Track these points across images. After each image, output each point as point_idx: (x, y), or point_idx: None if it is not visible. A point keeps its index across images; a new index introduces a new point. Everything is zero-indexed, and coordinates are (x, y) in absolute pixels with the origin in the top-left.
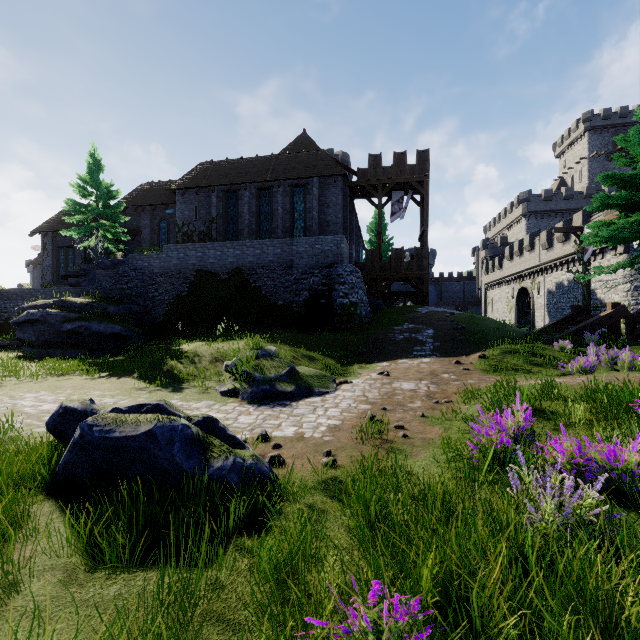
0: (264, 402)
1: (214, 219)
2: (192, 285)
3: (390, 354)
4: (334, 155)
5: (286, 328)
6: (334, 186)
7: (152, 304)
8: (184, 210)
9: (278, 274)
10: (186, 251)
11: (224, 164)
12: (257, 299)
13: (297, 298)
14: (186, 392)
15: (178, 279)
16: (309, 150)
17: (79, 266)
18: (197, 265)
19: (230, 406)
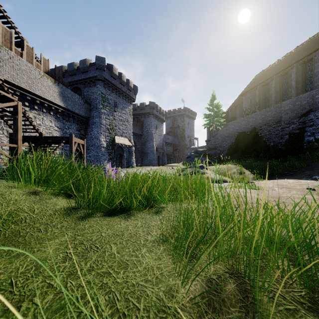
0: None
1: (257, 103)
2: (235, 139)
3: (295, 176)
4: None
5: (268, 159)
6: None
7: (223, 149)
8: (246, 103)
9: (272, 127)
10: (234, 124)
11: (266, 70)
12: (259, 143)
13: (281, 140)
14: None
15: (232, 137)
16: None
17: None
18: (238, 130)
19: None
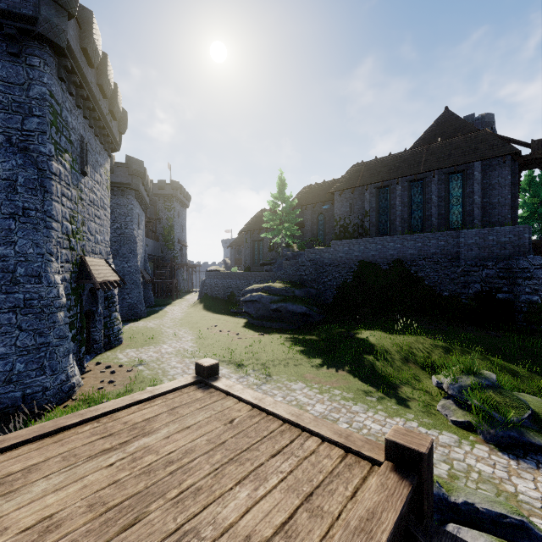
0: (516, 452)
1: (367, 213)
2: (356, 274)
3: None
4: (475, 120)
5: (456, 321)
6: (501, 166)
7: (323, 288)
8: (341, 207)
9: (442, 266)
10: (350, 245)
11: (374, 163)
12: (419, 289)
13: (466, 290)
14: (411, 408)
15: (343, 268)
16: (454, 127)
17: (266, 254)
18: (359, 257)
19: (481, 450)
